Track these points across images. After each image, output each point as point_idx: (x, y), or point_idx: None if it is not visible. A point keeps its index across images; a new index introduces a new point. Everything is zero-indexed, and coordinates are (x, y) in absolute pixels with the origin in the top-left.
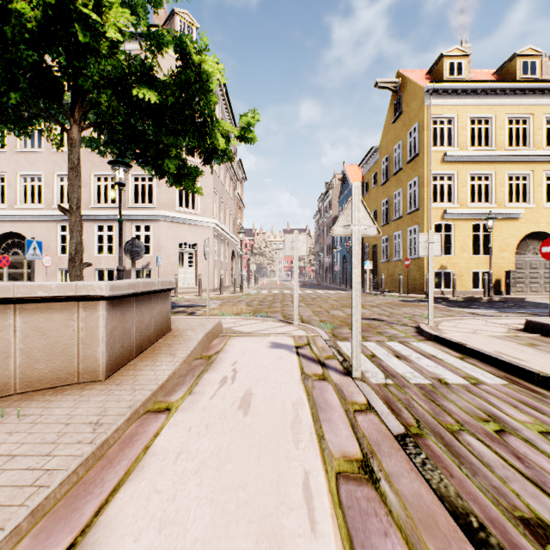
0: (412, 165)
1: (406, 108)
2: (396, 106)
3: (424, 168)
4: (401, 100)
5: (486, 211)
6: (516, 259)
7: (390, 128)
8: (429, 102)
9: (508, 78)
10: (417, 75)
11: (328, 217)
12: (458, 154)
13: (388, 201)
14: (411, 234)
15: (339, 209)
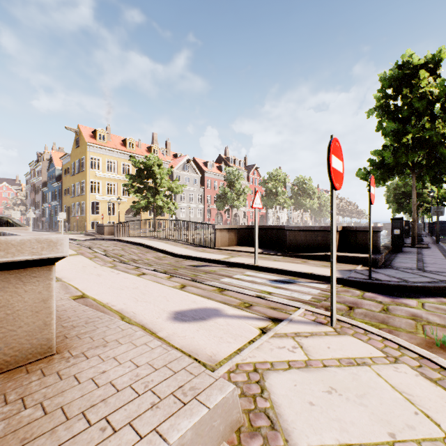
0: (83, 173)
1: (81, 145)
2: (78, 141)
3: (87, 177)
4: (79, 140)
5: (113, 198)
6: (126, 217)
7: (75, 149)
8: (89, 150)
9: (125, 146)
10: (87, 131)
11: (39, 181)
12: (102, 174)
13: (74, 185)
14: (83, 204)
15: (48, 178)
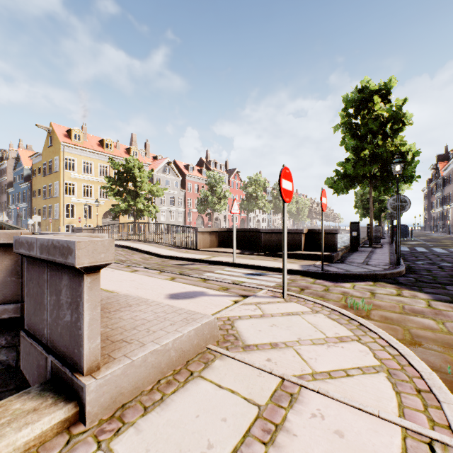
0: (57, 174)
1: (54, 145)
2: (50, 140)
3: (61, 179)
4: (52, 139)
5: (90, 201)
6: (104, 220)
7: (48, 148)
8: (63, 150)
9: (103, 147)
10: (61, 130)
11: (4, 181)
12: (77, 175)
13: (46, 187)
14: (56, 207)
15: (14, 178)
